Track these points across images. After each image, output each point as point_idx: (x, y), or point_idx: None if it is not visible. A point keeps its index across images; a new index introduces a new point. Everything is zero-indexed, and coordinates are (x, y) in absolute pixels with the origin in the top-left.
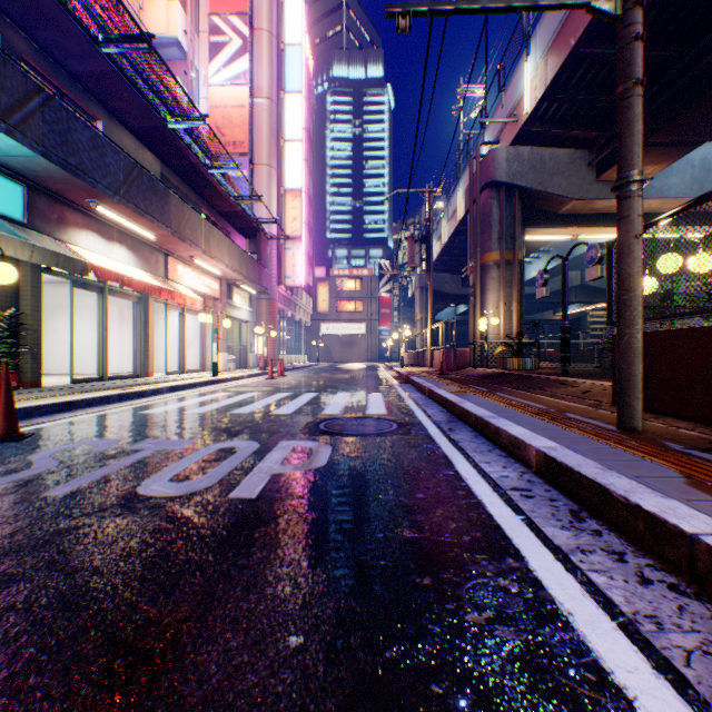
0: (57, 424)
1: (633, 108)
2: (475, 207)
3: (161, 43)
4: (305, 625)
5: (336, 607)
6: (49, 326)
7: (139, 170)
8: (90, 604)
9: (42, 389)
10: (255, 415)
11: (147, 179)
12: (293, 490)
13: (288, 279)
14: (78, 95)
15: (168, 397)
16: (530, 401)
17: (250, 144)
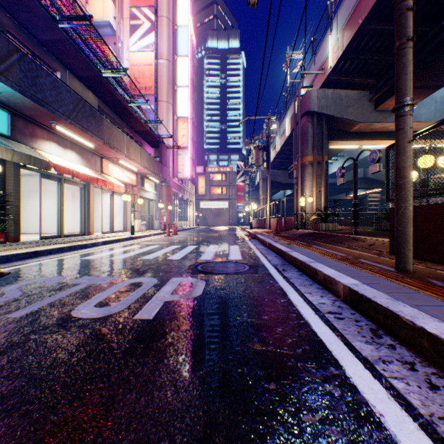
0: (26, 266)
1: (407, 56)
2: (297, 127)
3: (100, 25)
4: (181, 426)
5: (205, 409)
6: (28, 203)
7: (83, 103)
8: (21, 406)
9: (20, 243)
10: (156, 260)
11: (88, 109)
12: (178, 313)
13: (179, 174)
14: (44, 55)
15: (101, 248)
16: (334, 251)
17: (156, 88)
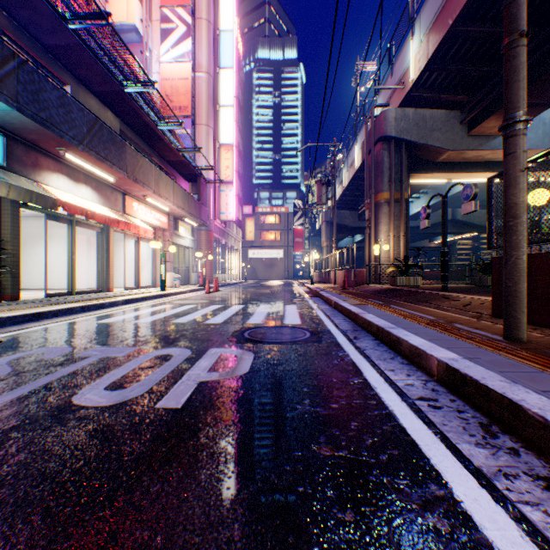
0: (23, 332)
1: (519, 57)
2: (370, 157)
3: (123, 29)
4: None
5: None
6: (32, 251)
7: (100, 125)
8: None
9: (19, 302)
10: (191, 324)
11: (107, 132)
12: (216, 399)
13: (222, 215)
14: (50, 63)
15: (123, 308)
16: (420, 312)
17: (193, 108)
